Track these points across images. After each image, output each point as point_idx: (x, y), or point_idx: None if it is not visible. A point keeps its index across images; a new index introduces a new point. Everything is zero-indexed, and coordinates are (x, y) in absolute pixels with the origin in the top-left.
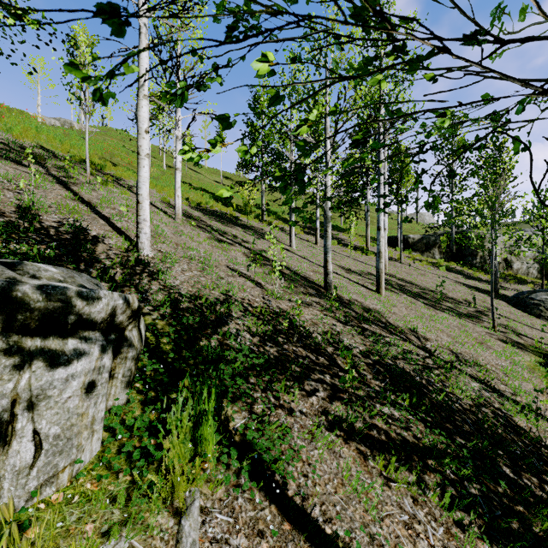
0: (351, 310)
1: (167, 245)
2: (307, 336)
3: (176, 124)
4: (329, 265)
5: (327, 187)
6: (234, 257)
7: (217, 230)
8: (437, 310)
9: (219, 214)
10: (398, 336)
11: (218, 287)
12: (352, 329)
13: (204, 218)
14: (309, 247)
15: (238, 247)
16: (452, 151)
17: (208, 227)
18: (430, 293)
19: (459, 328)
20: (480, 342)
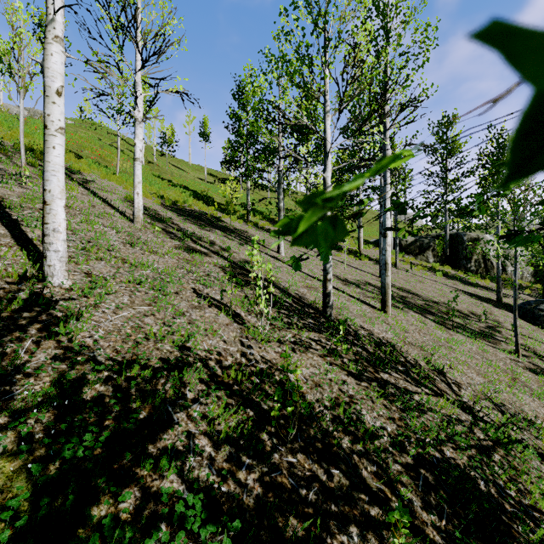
0: (360, 347)
1: (106, 262)
2: (309, 417)
3: (136, 103)
4: (329, 284)
5: (327, 185)
6: (206, 273)
7: (191, 235)
8: (449, 330)
9: (197, 214)
10: (427, 387)
11: (171, 334)
12: (369, 387)
13: (177, 220)
14: (299, 252)
15: (214, 258)
16: (446, 150)
17: (179, 231)
18: (434, 305)
19: (481, 356)
20: (513, 378)
